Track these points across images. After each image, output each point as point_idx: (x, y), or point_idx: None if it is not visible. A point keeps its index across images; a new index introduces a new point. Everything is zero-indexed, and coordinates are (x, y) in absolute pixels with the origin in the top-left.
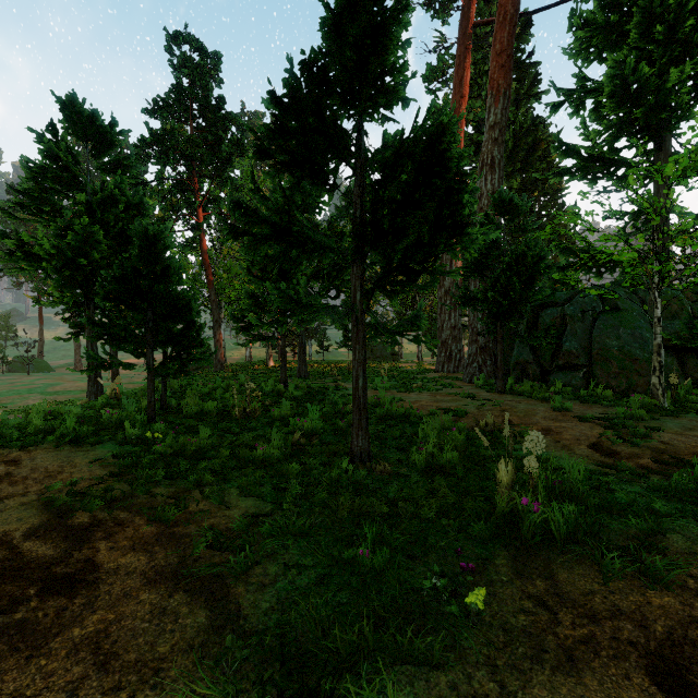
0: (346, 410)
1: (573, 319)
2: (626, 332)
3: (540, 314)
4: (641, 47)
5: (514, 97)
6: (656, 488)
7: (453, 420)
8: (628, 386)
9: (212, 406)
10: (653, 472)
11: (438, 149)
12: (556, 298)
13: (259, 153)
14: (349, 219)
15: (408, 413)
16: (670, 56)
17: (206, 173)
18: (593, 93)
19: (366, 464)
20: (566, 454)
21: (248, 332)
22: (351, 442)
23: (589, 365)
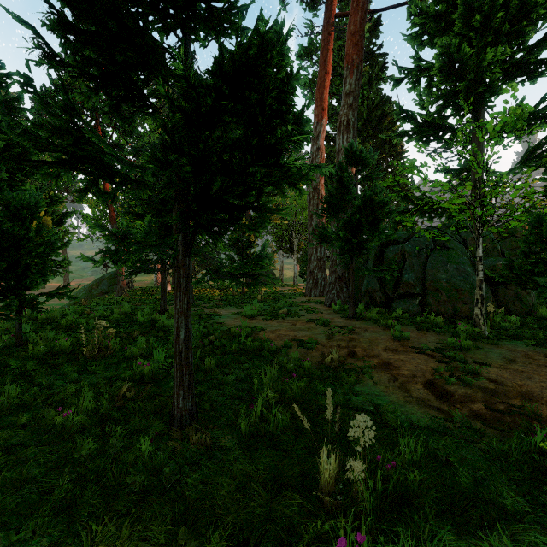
0: (203, 344)
1: (410, 255)
2: (452, 266)
3: (385, 250)
4: (463, 34)
5: (367, 78)
6: (496, 455)
7: (303, 353)
8: (454, 312)
9: (65, 343)
10: (489, 426)
11: (247, 53)
12: (398, 237)
13: (45, 59)
14: None
15: (262, 346)
16: (485, 42)
17: (108, 123)
18: (426, 72)
19: (186, 429)
20: (403, 398)
21: (124, 265)
22: (172, 402)
23: (423, 294)
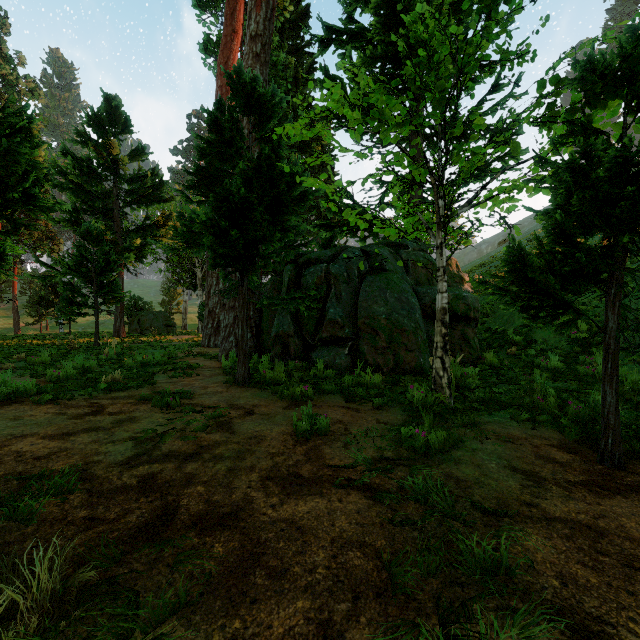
0: None
1: (338, 279)
2: (393, 296)
3: (303, 273)
4: None
5: (293, 73)
6: None
7: None
8: (396, 364)
9: None
10: None
11: None
12: (321, 254)
13: None
14: (92, 148)
15: None
16: None
17: None
18: (359, 39)
19: None
20: None
21: None
22: None
23: (355, 338)
